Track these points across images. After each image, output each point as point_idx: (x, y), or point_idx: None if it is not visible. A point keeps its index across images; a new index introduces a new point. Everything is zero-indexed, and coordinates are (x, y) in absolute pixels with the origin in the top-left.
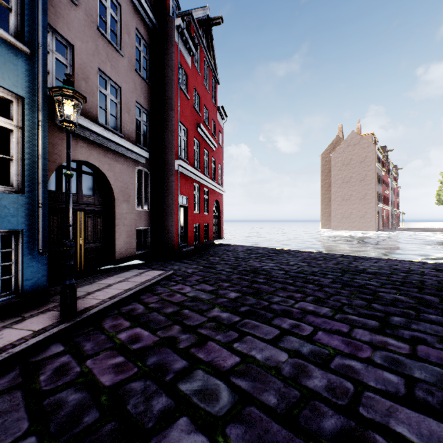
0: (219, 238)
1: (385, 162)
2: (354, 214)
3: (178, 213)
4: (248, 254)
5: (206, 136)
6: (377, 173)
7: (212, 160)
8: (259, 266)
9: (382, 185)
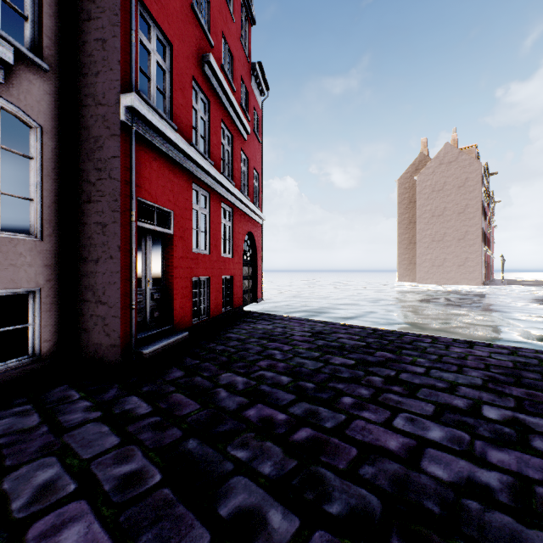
0: (255, 301)
1: (487, 189)
2: (449, 261)
3: (132, 248)
4: (323, 353)
5: (227, 98)
6: (482, 203)
7: (242, 158)
8: (401, 450)
9: (485, 221)
